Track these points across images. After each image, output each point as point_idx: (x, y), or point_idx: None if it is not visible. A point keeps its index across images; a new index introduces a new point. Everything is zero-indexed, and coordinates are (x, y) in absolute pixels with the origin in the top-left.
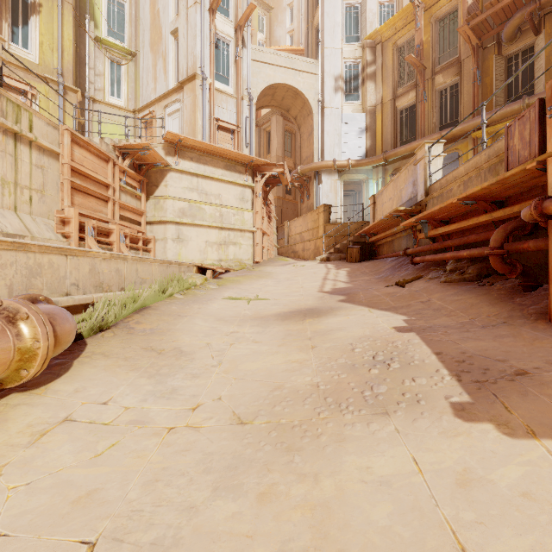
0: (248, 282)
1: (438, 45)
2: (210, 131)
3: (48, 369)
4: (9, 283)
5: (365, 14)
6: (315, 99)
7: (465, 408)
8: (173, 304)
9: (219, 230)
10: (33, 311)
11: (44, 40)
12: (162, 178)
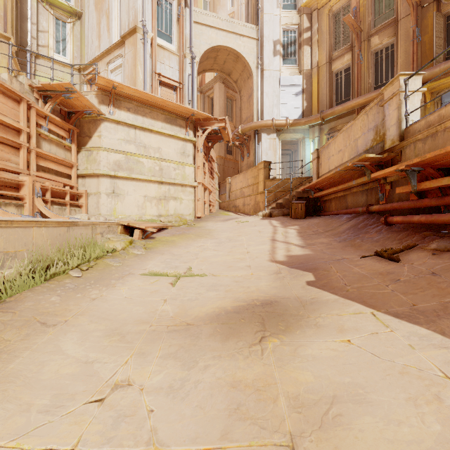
0: (184, 243)
1: (374, 8)
2: (152, 86)
3: None
4: None
5: None
6: (255, 62)
7: None
8: (53, 293)
9: (159, 185)
10: None
11: None
12: (95, 128)
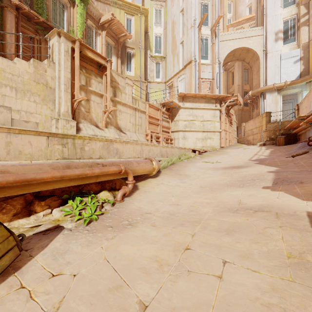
0: (215, 156)
1: None
2: (198, 85)
3: (154, 175)
4: (145, 154)
5: None
6: (261, 50)
7: (267, 187)
8: (183, 163)
9: (202, 132)
10: (154, 159)
11: (136, 66)
12: (177, 112)
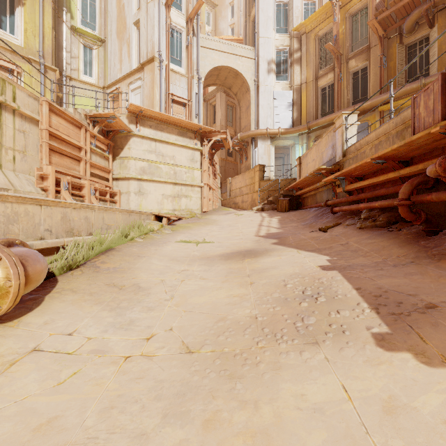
0: (197, 228)
1: (351, 35)
2: (166, 104)
3: (22, 304)
4: None
5: (292, 10)
6: (252, 79)
7: (385, 338)
8: (134, 247)
9: (173, 185)
10: (5, 254)
11: (28, 27)
12: (126, 142)
